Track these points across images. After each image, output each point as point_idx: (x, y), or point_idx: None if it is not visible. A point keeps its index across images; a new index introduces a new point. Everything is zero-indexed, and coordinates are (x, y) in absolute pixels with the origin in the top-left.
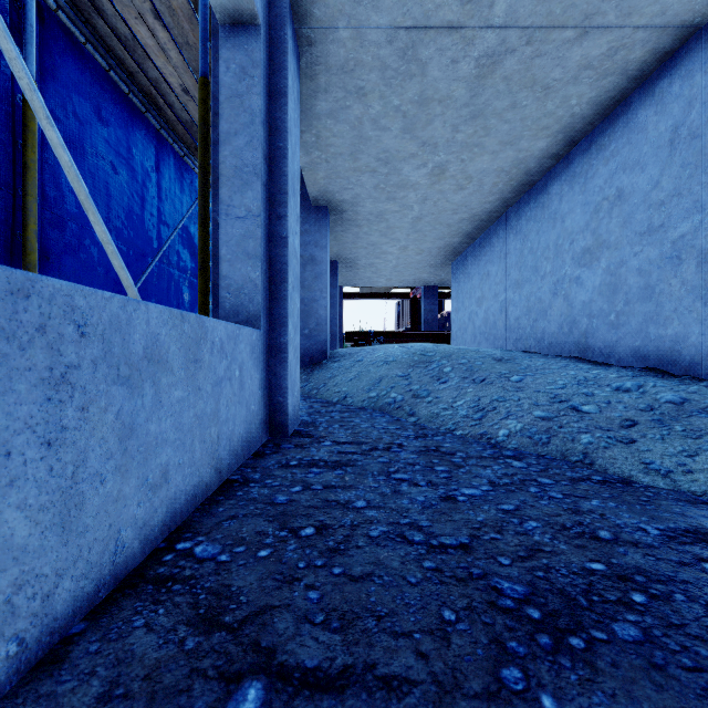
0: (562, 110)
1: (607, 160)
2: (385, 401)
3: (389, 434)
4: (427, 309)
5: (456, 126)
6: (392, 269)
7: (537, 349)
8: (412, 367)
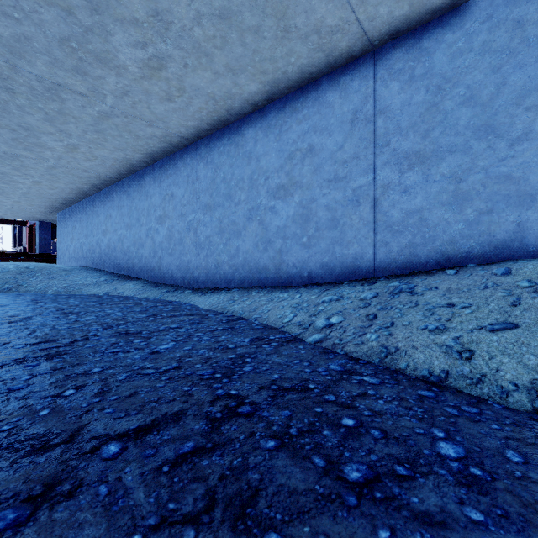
0: (90, 182)
1: (108, 202)
2: (2, 288)
3: (4, 295)
4: (42, 237)
5: (43, 174)
6: (7, 209)
7: (92, 266)
8: (19, 274)
